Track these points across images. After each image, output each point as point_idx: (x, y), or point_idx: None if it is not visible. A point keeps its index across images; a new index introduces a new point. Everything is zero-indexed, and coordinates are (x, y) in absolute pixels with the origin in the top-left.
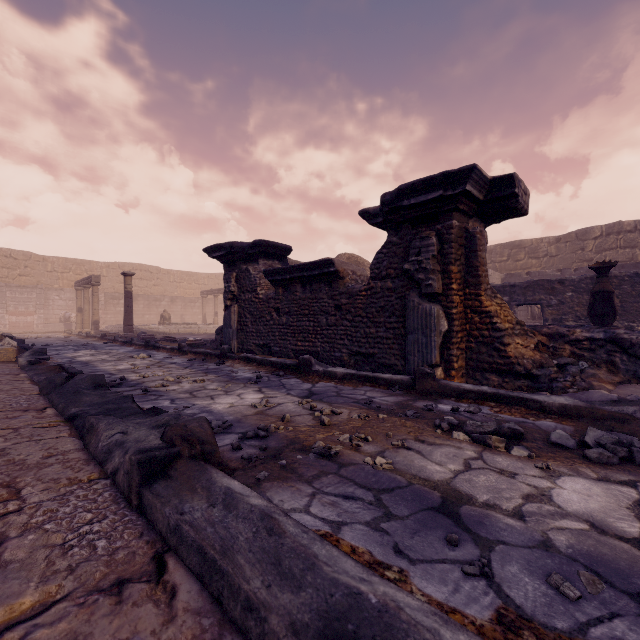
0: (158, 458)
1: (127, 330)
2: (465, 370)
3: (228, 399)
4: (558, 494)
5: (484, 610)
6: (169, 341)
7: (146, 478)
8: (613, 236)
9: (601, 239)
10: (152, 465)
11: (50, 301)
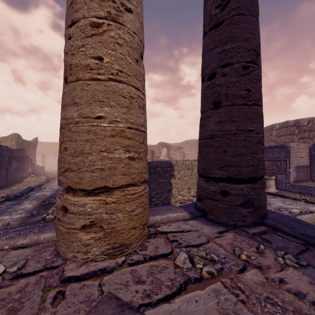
0: (3, 197)
1: None
2: None
3: (43, 193)
4: (26, 205)
5: (1, 207)
6: None
7: (2, 198)
8: (284, 128)
9: (279, 130)
10: (3, 197)
11: None
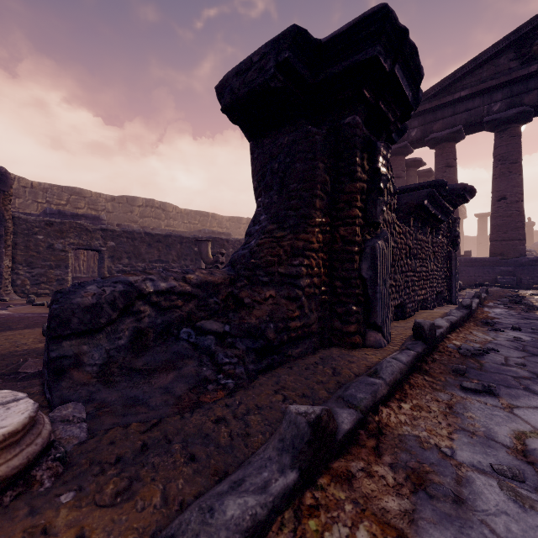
0: None
1: None
2: None
3: None
4: None
5: None
6: None
7: None
8: (150, 208)
9: (143, 208)
10: None
11: None
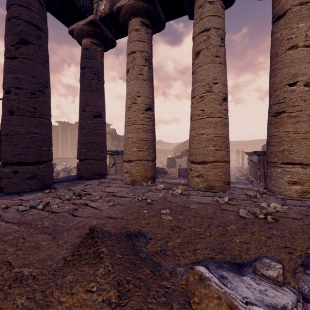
0: None
1: (242, 166)
2: (264, 182)
3: None
4: None
5: None
6: (246, 171)
7: None
8: None
9: None
10: None
11: (231, 155)
